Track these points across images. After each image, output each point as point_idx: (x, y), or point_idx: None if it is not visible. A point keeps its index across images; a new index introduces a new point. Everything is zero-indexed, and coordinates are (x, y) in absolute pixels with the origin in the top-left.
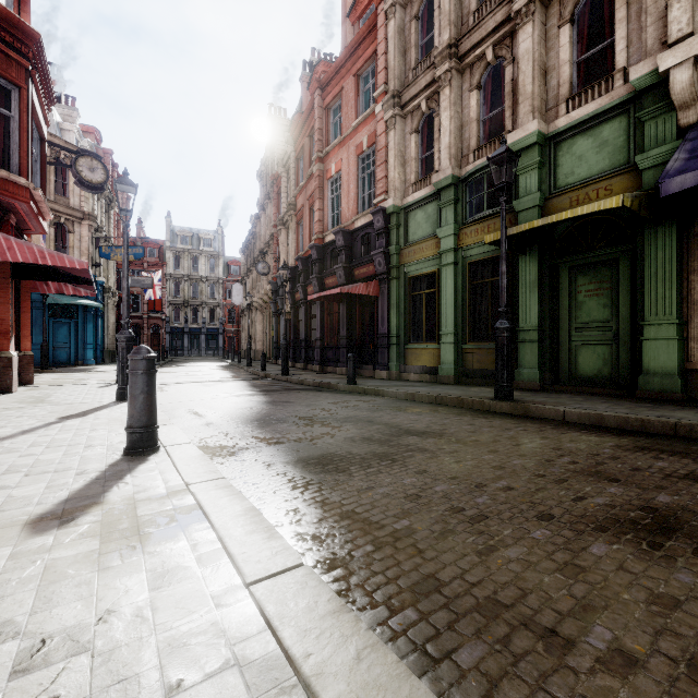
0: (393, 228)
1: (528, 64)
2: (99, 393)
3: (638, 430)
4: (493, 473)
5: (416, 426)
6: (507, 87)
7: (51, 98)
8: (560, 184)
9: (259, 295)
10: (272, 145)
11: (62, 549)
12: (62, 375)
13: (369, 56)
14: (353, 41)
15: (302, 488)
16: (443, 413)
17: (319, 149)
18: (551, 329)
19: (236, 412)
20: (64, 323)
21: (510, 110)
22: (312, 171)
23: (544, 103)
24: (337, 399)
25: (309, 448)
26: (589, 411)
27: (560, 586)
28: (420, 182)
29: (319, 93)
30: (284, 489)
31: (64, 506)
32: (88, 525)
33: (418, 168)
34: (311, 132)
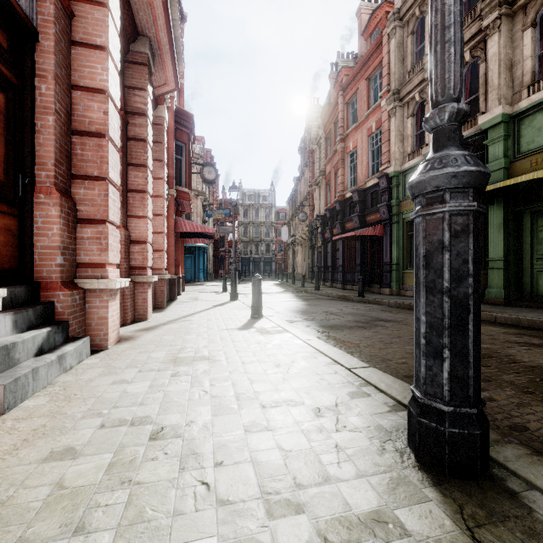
0: (393, 187)
1: (495, 64)
2: (219, 296)
3: (542, 328)
4: (410, 334)
5: (388, 318)
6: (481, 79)
7: (194, 141)
8: (522, 150)
9: (299, 234)
10: (308, 128)
11: (251, 333)
12: (192, 287)
13: (376, 65)
14: (365, 56)
15: (321, 332)
16: (412, 314)
17: (341, 133)
18: (516, 259)
19: (289, 308)
20: (189, 257)
21: (484, 96)
22: (336, 148)
23: (510, 89)
24: (348, 305)
25: (326, 322)
26: (512, 316)
27: (401, 355)
28: (414, 153)
29: (341, 94)
30: (314, 332)
31: (243, 327)
32: (254, 330)
33: (413, 142)
34: (335, 120)
